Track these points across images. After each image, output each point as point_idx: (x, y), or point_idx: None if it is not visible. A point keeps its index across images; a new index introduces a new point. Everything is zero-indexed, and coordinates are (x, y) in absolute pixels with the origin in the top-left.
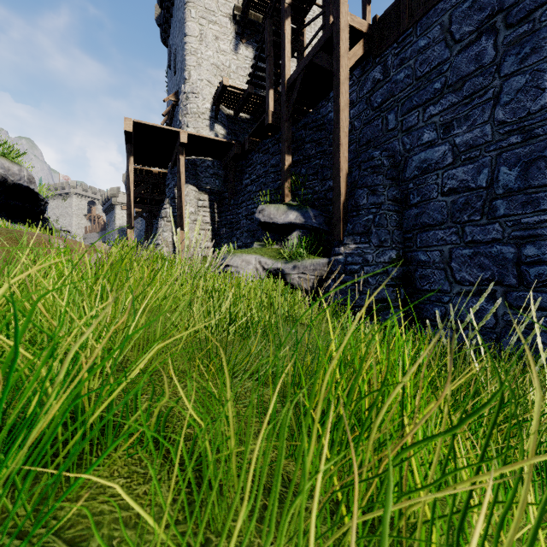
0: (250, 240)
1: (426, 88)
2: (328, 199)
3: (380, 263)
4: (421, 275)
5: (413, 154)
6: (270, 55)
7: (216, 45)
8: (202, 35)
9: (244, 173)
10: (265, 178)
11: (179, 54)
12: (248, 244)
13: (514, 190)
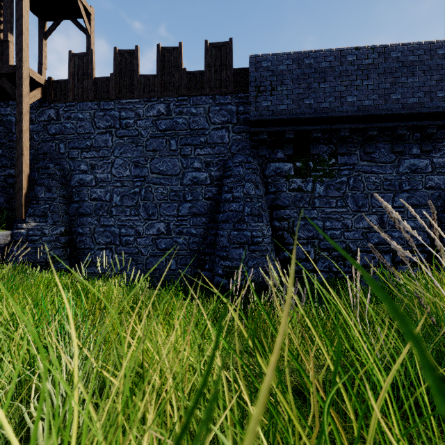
0: None
1: (82, 141)
2: (9, 183)
3: (54, 235)
4: (80, 240)
5: (75, 173)
6: None
7: None
8: None
9: None
10: None
11: None
12: None
13: (119, 205)
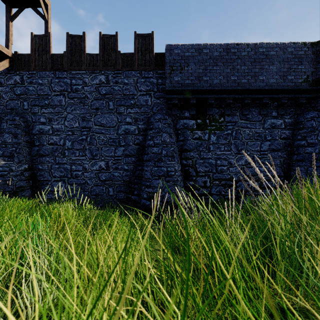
0: None
1: (42, 100)
2: None
3: (20, 170)
4: (40, 174)
5: (36, 124)
6: None
7: None
8: None
9: None
10: None
11: None
12: None
13: (70, 148)
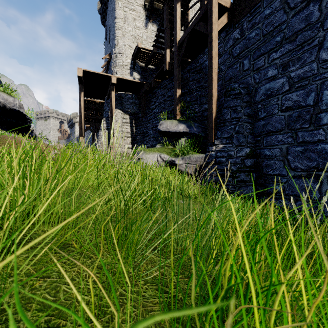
0: (155, 143)
1: (270, 41)
2: (204, 116)
3: (239, 157)
4: (267, 164)
5: (261, 85)
6: (167, 27)
7: (134, 24)
8: (126, 17)
9: (151, 102)
10: (164, 104)
11: (112, 30)
12: (153, 145)
13: None
